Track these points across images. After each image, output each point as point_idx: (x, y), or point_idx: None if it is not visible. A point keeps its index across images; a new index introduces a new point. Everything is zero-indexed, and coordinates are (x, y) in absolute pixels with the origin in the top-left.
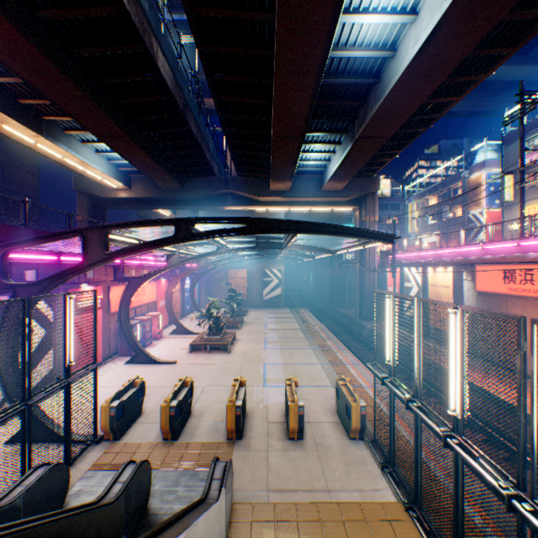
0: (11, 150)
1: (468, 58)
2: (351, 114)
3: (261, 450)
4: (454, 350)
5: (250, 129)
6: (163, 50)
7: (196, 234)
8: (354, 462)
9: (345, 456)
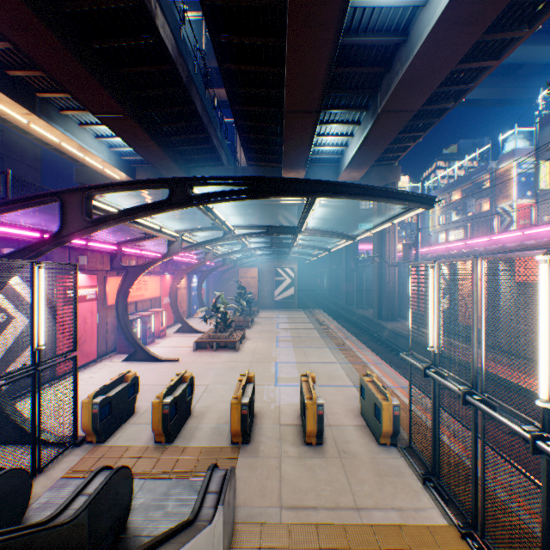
0: (11, 142)
1: (512, 7)
2: (373, 86)
3: (272, 457)
4: (546, 316)
5: (261, 106)
6: (163, 9)
7: (194, 198)
8: (387, 473)
9: (376, 465)
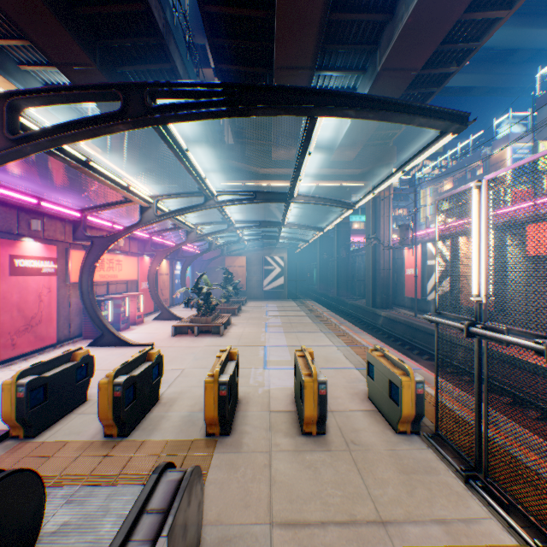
0: None
1: None
2: (372, 41)
3: (260, 453)
4: None
5: (248, 66)
6: None
7: (156, 111)
8: (415, 470)
9: (398, 459)
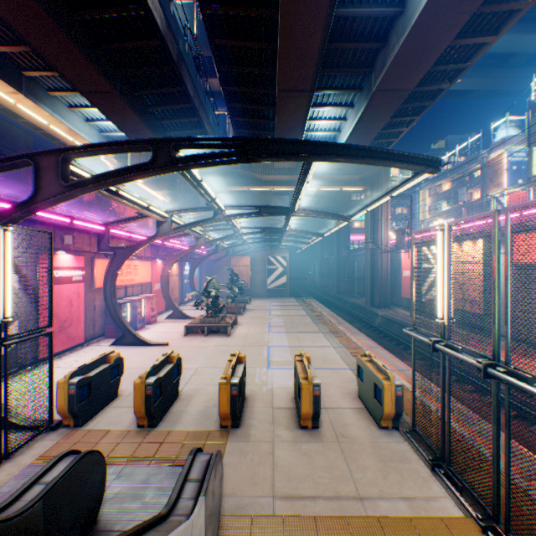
0: (3, 130)
1: None
2: (367, 64)
3: (264, 442)
4: None
5: (253, 87)
6: None
7: (179, 161)
8: (391, 459)
9: (378, 450)
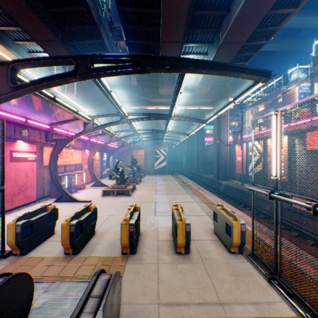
0: None
1: None
2: (217, 26)
3: (152, 264)
4: None
5: (145, 41)
6: None
7: (94, 71)
8: (240, 274)
9: (230, 268)
